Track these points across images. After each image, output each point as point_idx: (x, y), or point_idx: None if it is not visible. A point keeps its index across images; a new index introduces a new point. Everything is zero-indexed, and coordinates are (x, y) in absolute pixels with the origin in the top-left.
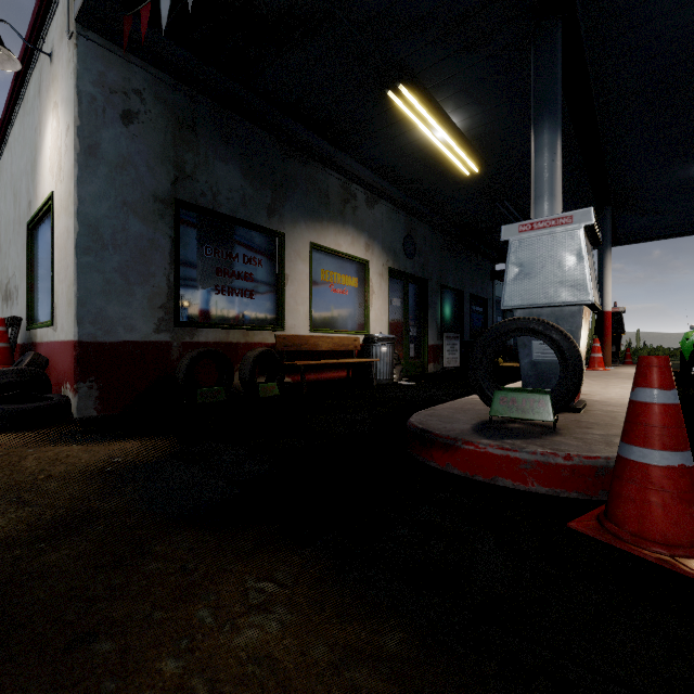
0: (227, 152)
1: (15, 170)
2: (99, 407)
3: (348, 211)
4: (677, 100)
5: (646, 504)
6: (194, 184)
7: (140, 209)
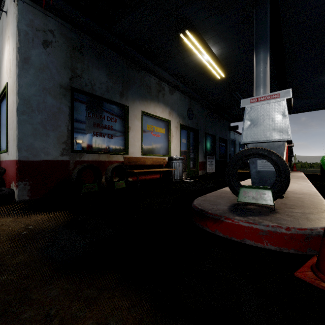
0: (99, 64)
1: None
2: (30, 194)
3: (160, 96)
4: (323, 40)
5: None
6: (81, 80)
7: (52, 92)
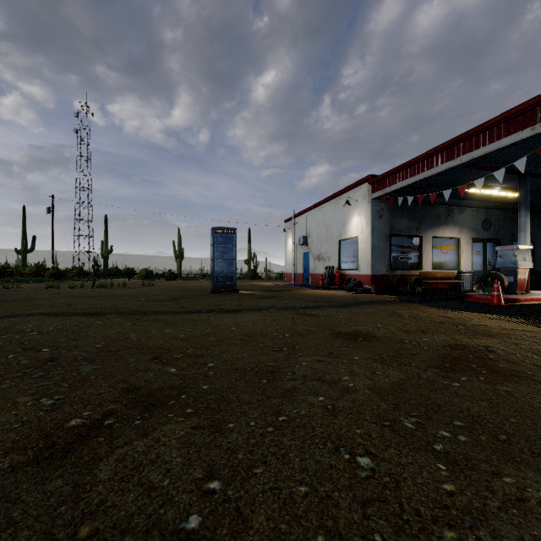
0: (403, 215)
1: (327, 221)
2: (375, 291)
3: (449, 219)
4: None
5: (492, 299)
6: (395, 228)
7: (382, 240)
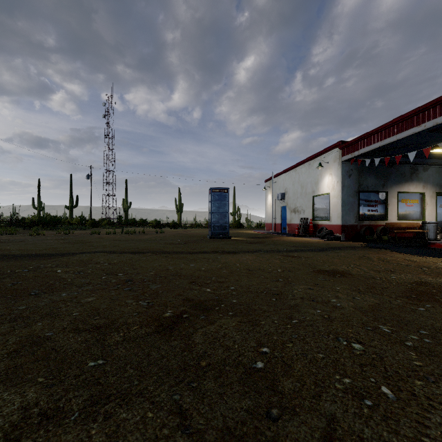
0: (370, 174)
1: (302, 180)
2: (344, 238)
3: (413, 176)
4: None
5: None
6: (362, 186)
7: (351, 195)
